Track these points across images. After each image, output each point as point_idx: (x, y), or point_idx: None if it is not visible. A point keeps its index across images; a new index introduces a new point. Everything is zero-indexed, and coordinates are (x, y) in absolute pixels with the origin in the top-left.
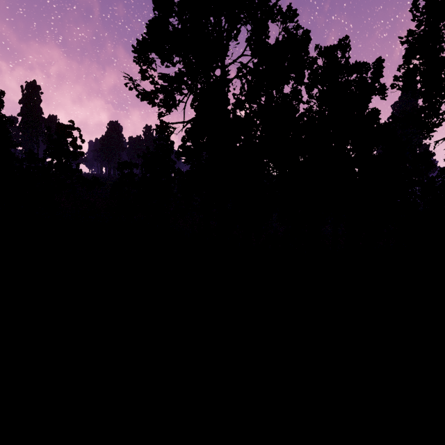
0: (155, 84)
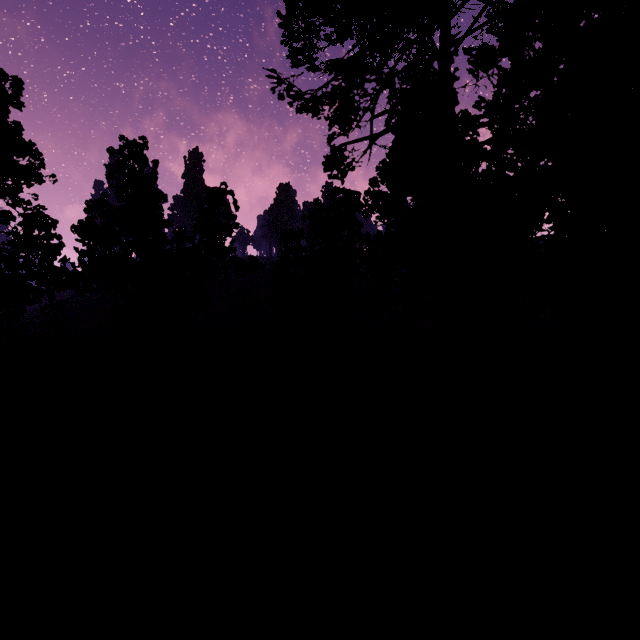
0: (315, 70)
